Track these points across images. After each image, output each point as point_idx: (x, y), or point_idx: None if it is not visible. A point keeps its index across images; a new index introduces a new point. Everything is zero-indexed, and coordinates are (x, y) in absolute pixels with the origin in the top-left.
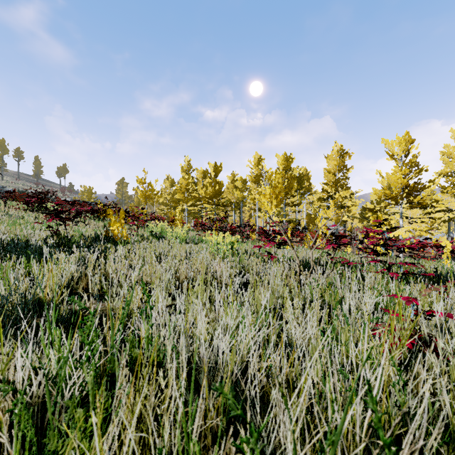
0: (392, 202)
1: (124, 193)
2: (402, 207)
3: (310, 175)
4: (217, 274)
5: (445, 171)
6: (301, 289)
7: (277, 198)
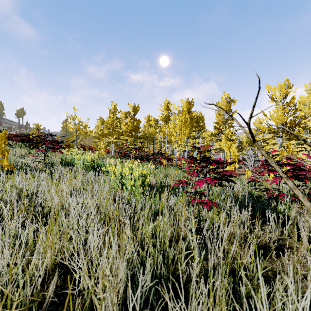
0: (276, 135)
1: (68, 129)
2: (281, 139)
3: (204, 118)
4: None
5: (301, 115)
6: None
7: (186, 130)
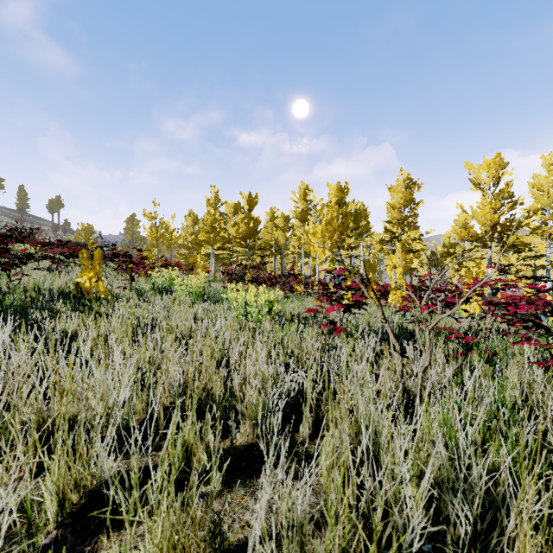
0: (479, 245)
1: (135, 233)
2: (490, 251)
3: (368, 212)
4: (234, 384)
5: (535, 207)
6: (407, 406)
7: (332, 238)
